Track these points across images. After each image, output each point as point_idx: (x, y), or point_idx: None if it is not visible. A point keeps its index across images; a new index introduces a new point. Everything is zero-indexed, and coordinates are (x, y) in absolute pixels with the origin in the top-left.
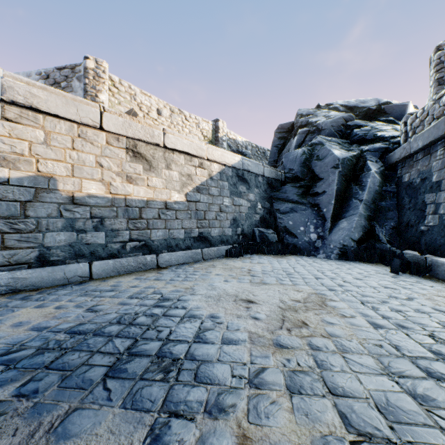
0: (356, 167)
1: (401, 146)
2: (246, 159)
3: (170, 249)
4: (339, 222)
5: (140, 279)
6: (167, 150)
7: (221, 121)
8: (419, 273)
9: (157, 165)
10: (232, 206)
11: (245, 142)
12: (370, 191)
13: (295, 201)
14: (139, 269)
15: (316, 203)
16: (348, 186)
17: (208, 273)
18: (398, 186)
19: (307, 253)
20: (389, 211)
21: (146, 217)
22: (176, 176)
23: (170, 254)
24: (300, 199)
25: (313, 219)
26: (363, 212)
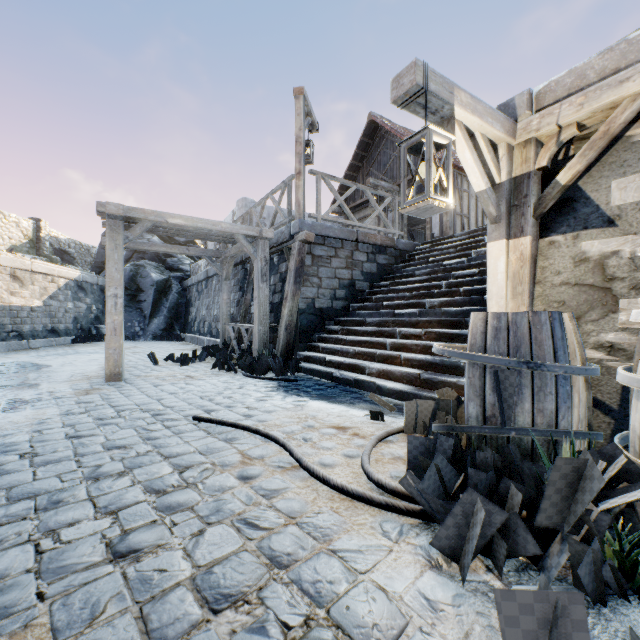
0: (166, 287)
1: (186, 280)
2: (85, 273)
3: (35, 337)
4: (154, 320)
5: (35, 350)
6: (33, 273)
7: (44, 221)
8: (182, 341)
9: (27, 283)
10: (74, 308)
11: (68, 239)
12: (172, 303)
13: (125, 305)
14: (20, 349)
15: (140, 307)
16: (161, 298)
17: (74, 347)
18: (186, 301)
19: (134, 339)
20: (181, 314)
21: (21, 317)
22: (38, 290)
23: (36, 341)
24: (128, 304)
25: (138, 318)
26: (167, 314)
